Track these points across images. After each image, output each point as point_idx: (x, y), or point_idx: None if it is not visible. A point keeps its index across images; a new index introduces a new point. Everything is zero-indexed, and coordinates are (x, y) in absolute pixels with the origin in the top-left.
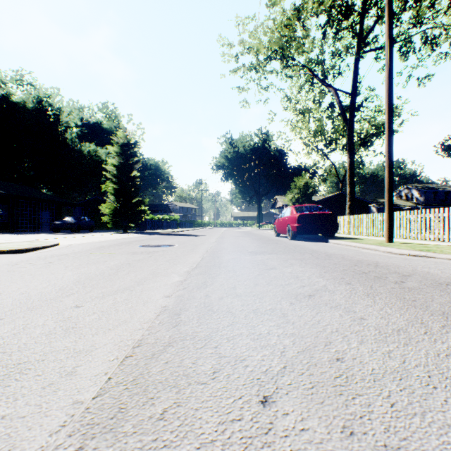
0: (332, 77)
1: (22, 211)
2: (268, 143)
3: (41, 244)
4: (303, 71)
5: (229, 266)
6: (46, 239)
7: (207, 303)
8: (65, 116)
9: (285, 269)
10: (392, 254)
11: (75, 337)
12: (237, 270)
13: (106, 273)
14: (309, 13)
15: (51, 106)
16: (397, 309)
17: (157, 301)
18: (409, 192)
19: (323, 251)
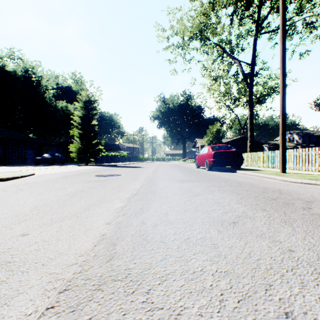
0: (237, 52)
1: (13, 149)
2: (190, 101)
3: (21, 174)
4: (216, 48)
5: (162, 193)
6: (27, 170)
7: (142, 231)
8: (44, 81)
9: (208, 195)
10: (288, 182)
11: (2, 277)
12: (168, 196)
13: (61, 199)
14: (220, 5)
15: (35, 74)
16: (319, 239)
17: (97, 229)
18: (291, 136)
19: (234, 180)
